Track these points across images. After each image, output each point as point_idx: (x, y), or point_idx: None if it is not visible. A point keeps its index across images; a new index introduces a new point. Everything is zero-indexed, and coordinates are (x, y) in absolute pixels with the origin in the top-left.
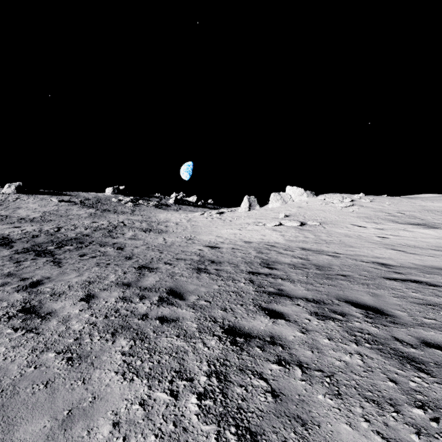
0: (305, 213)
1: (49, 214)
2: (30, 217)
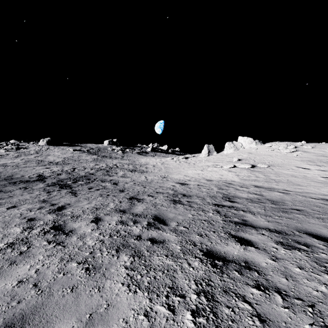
0: (255, 157)
1: (67, 159)
2: (56, 161)
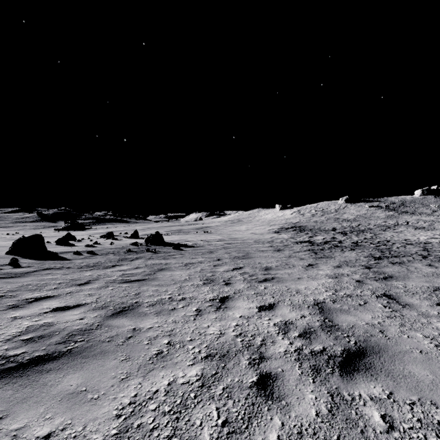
0: None
1: (359, 217)
2: (348, 219)
